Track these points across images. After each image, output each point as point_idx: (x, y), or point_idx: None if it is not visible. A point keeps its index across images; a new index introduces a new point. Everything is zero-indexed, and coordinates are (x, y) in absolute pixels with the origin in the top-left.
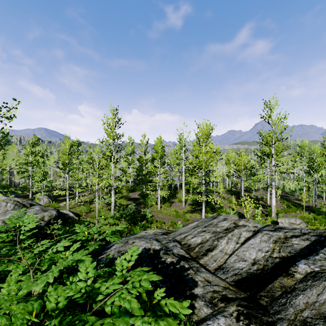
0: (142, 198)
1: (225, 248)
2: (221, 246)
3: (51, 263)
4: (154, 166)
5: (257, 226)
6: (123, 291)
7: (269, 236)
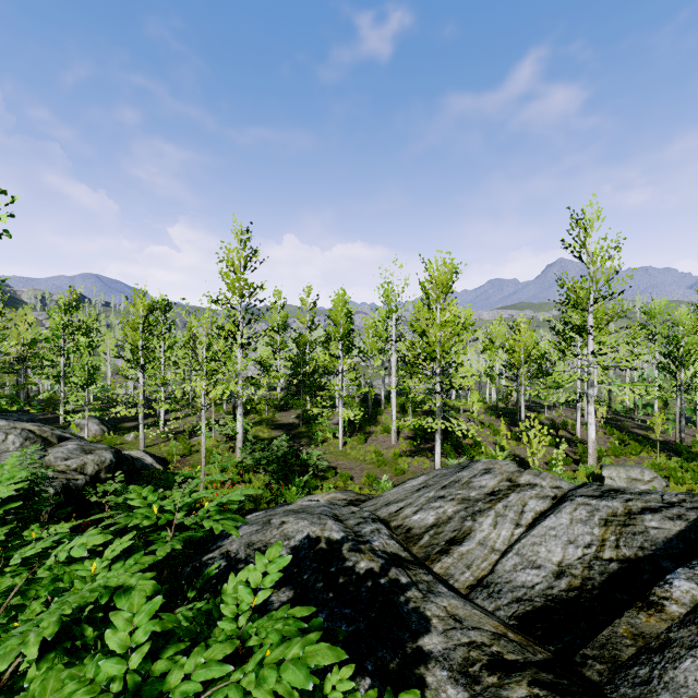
0: (305, 424)
1: (490, 538)
2: (482, 533)
3: (58, 588)
4: (329, 355)
5: (561, 487)
6: (229, 694)
7: (591, 510)
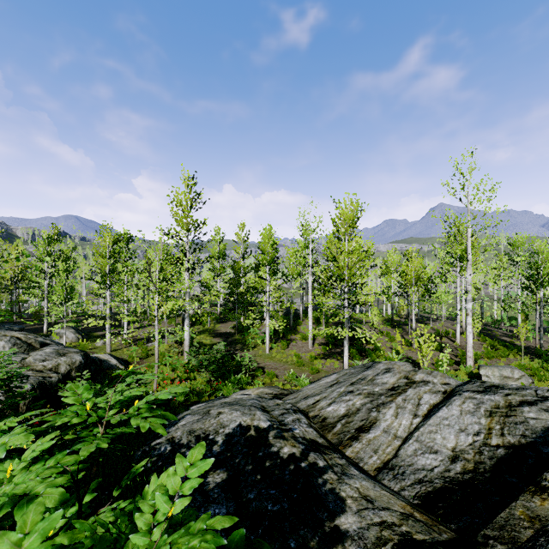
0: (239, 333)
1: (393, 426)
2: (386, 422)
3: None
4: (258, 277)
5: (449, 384)
6: None
7: (477, 403)
